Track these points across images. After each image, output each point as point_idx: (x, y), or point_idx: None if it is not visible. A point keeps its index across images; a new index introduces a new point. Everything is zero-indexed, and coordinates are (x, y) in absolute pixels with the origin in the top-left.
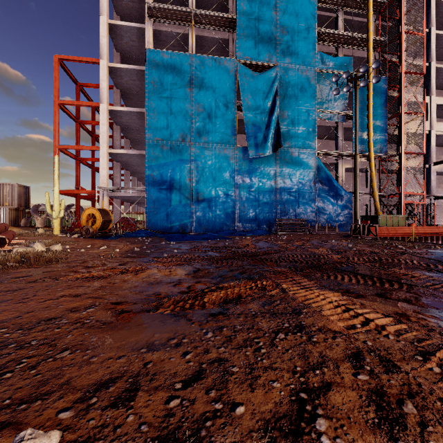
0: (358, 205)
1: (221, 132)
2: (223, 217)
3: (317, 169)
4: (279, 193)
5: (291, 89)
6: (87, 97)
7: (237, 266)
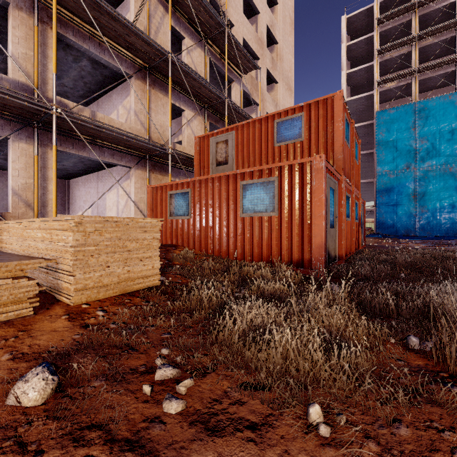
0: None
1: (446, 155)
2: (449, 224)
3: None
4: None
5: None
6: None
7: (451, 246)
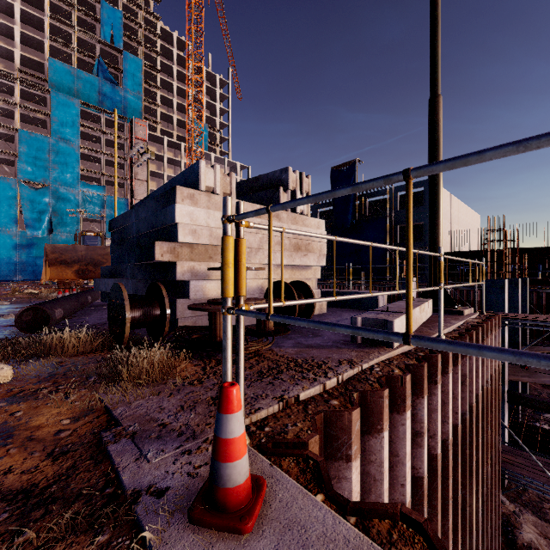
0: None
1: (6, 221)
2: (8, 272)
3: None
4: None
5: (62, 200)
6: None
7: None
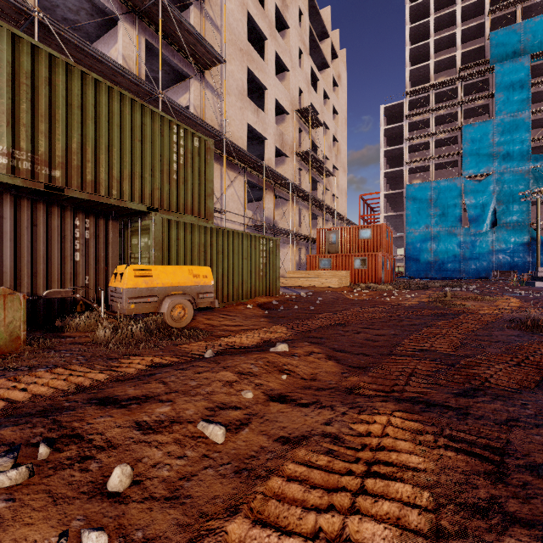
0: (539, 263)
1: (451, 221)
2: (453, 269)
3: (531, 236)
4: (495, 254)
5: (506, 185)
6: (366, 203)
7: None
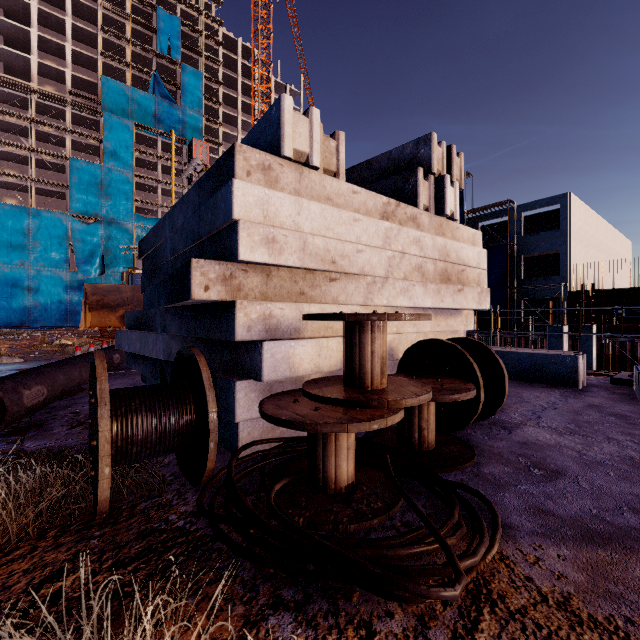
0: None
1: (56, 261)
2: (58, 317)
3: None
4: None
5: (115, 236)
6: None
7: None
